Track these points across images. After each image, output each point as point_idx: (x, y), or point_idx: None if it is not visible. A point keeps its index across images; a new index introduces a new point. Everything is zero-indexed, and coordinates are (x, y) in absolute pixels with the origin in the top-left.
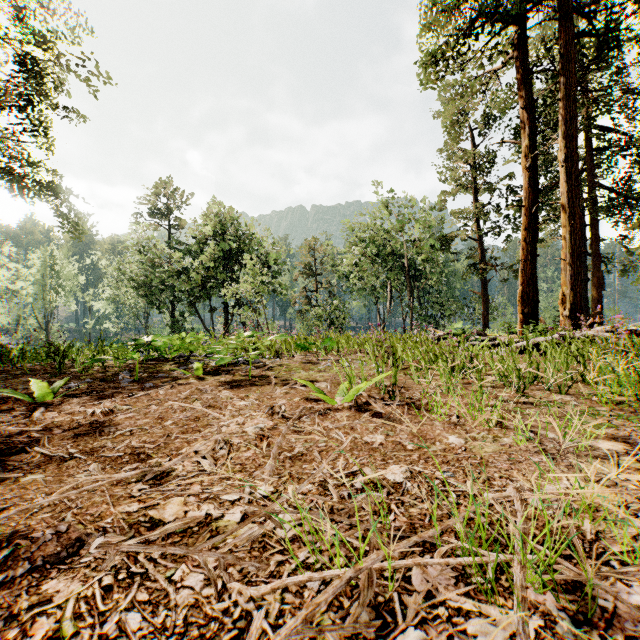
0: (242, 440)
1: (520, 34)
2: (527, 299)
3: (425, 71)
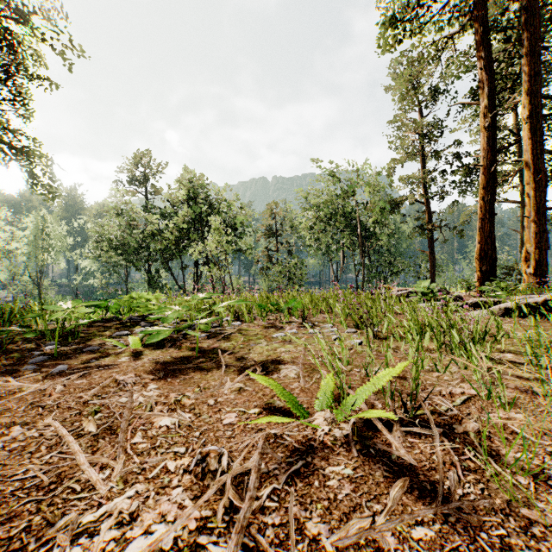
0: None
1: None
2: (485, 257)
3: (384, 34)
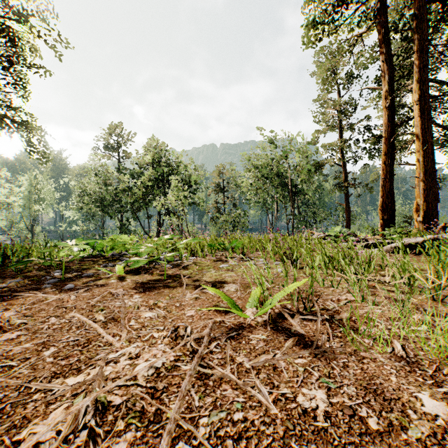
0: (124, 398)
1: (381, 5)
2: (386, 208)
3: (307, 34)
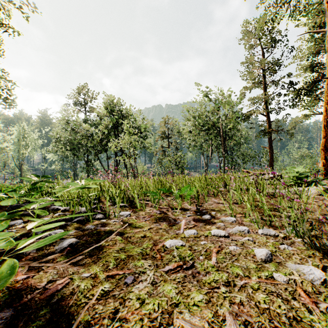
0: None
1: None
2: None
3: None
